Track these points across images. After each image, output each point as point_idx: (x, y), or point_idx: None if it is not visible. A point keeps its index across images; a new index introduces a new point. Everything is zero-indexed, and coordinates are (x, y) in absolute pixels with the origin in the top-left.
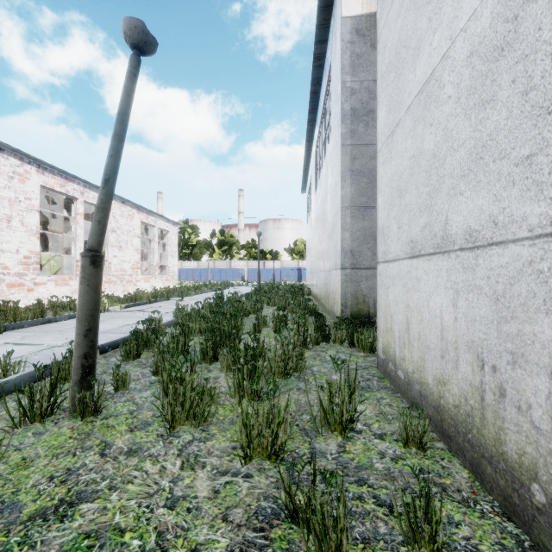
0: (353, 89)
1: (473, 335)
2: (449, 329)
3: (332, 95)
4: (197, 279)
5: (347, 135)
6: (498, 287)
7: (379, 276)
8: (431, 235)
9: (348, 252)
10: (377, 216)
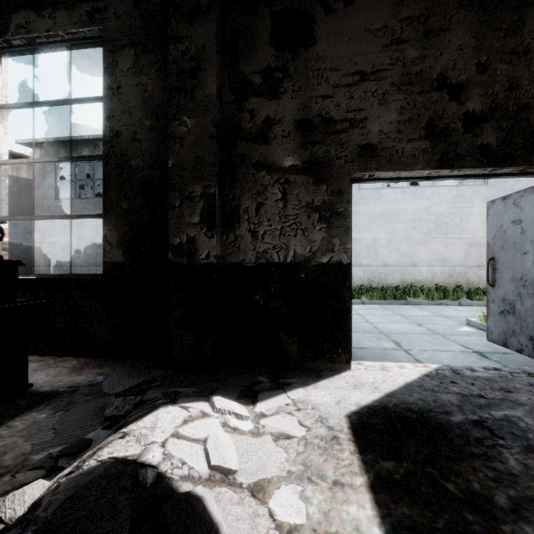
0: None
1: None
2: None
3: None
4: None
5: None
6: (65, 270)
7: (34, 269)
8: (54, 264)
9: None
10: (33, 256)
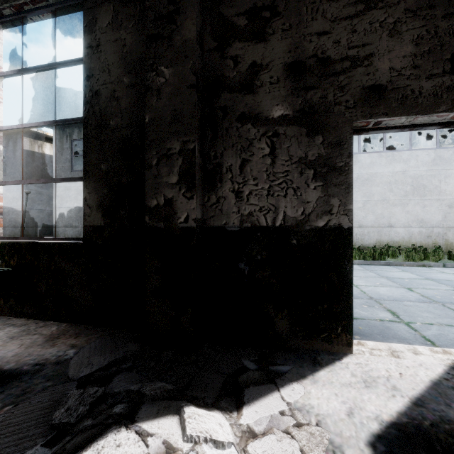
0: (27, 172)
1: (76, 235)
2: (73, 235)
3: (9, 162)
4: None
5: (25, 186)
6: (79, 230)
7: (54, 229)
8: (70, 225)
9: (25, 222)
10: (54, 218)
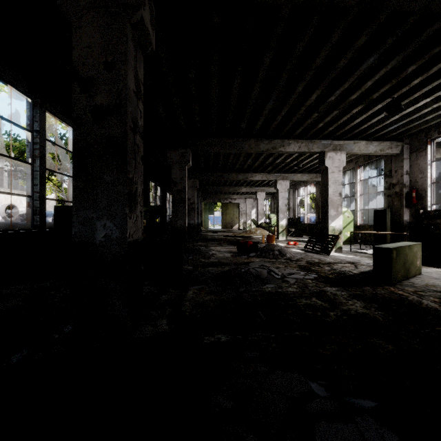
0: None
1: None
2: None
3: None
4: (219, 223)
5: None
6: None
7: None
8: None
9: None
10: None
